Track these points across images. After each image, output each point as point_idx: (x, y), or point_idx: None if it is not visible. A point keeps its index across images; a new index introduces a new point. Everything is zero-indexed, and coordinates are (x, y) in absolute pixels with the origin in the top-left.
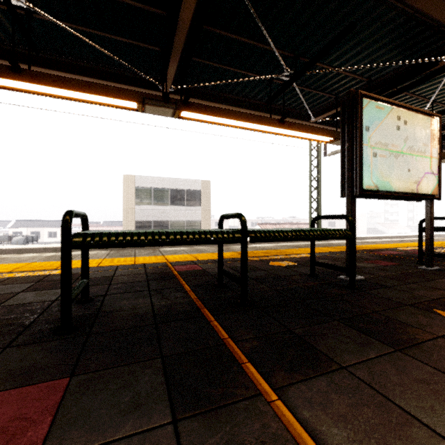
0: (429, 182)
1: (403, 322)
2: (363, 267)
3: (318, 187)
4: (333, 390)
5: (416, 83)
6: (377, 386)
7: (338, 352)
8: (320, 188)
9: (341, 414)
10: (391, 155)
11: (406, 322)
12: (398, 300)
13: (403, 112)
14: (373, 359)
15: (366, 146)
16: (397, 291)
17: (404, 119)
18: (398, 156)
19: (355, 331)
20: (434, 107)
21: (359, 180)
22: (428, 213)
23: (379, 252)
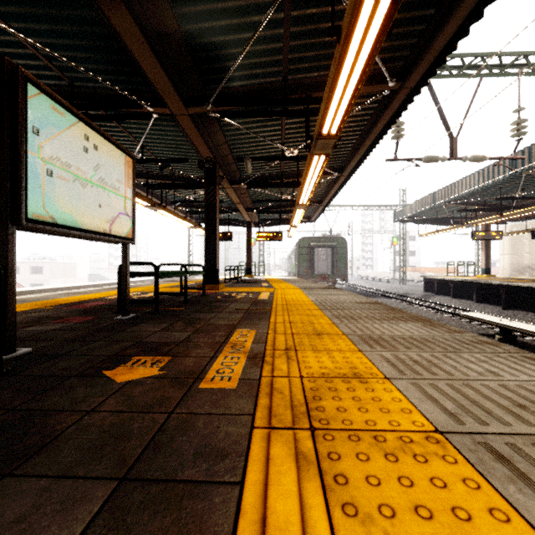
0: (124, 224)
1: (51, 409)
2: (44, 331)
3: None
4: None
5: (124, 117)
6: None
7: None
8: None
9: None
10: (77, 181)
11: (56, 407)
12: (65, 372)
13: (93, 133)
14: None
15: (34, 155)
16: (72, 358)
17: (94, 143)
18: (87, 186)
19: None
20: (145, 153)
21: (21, 203)
22: (125, 257)
23: (82, 304)
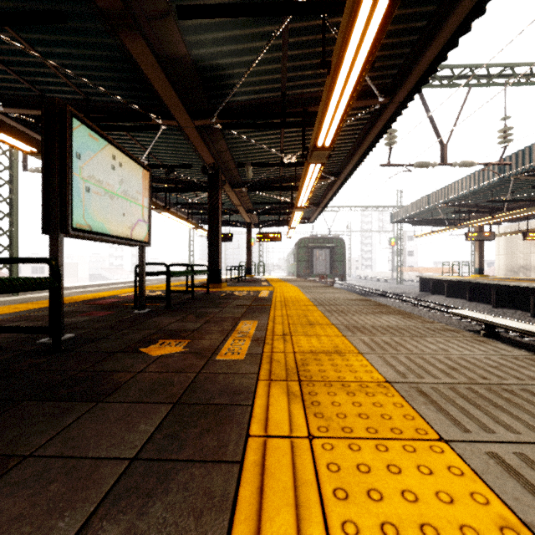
0: (142, 229)
1: (110, 370)
2: (76, 322)
3: (12, 214)
4: (7, 494)
5: (135, 128)
6: (71, 451)
7: (22, 441)
8: (17, 217)
9: (16, 516)
10: (107, 195)
11: (113, 369)
12: (109, 349)
13: (119, 153)
14: (71, 424)
15: (77, 176)
16: (110, 341)
17: (119, 161)
18: (114, 198)
19: (53, 402)
20: (151, 159)
21: (68, 216)
22: (141, 258)
23: (98, 301)
